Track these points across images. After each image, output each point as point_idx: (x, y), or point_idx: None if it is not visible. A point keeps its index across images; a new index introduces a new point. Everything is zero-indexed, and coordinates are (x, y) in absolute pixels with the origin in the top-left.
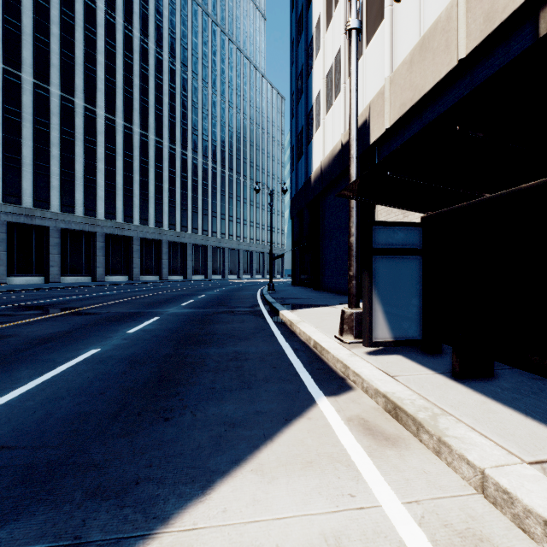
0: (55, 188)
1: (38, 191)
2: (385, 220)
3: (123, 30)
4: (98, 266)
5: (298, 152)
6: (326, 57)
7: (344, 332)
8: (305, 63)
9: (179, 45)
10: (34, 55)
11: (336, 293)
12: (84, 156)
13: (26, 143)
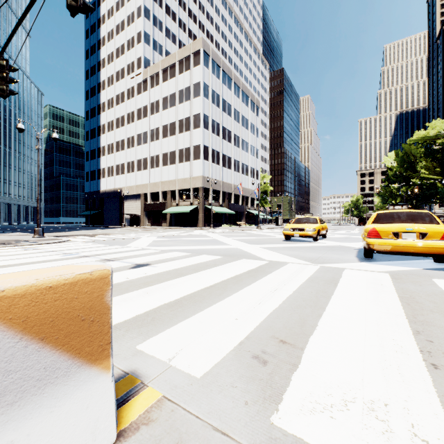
0: None
1: None
2: (127, 216)
3: None
4: None
5: (91, 177)
6: (107, 161)
7: (123, 226)
8: (97, 152)
9: None
10: None
11: (111, 226)
12: None
13: None
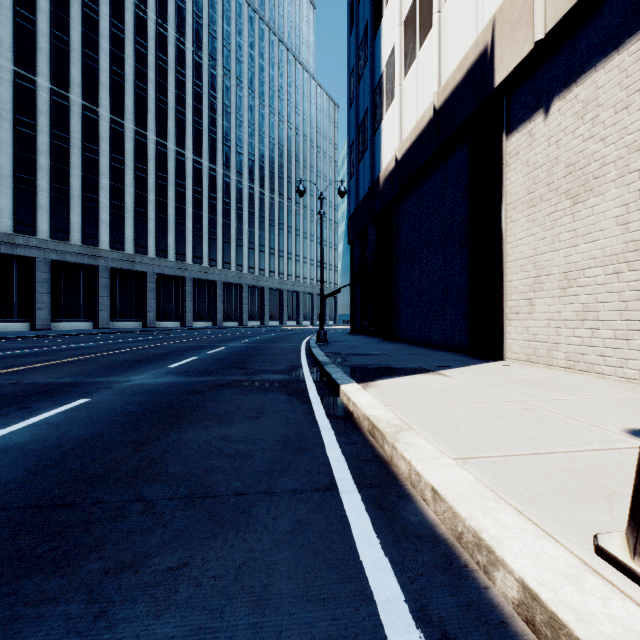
0: (44, 208)
1: (21, 212)
2: None
3: (134, 10)
4: (101, 309)
5: (359, 149)
6: None
7: None
8: (370, 19)
9: (207, 33)
10: (15, 36)
11: (421, 345)
12: (82, 168)
13: (3, 148)
